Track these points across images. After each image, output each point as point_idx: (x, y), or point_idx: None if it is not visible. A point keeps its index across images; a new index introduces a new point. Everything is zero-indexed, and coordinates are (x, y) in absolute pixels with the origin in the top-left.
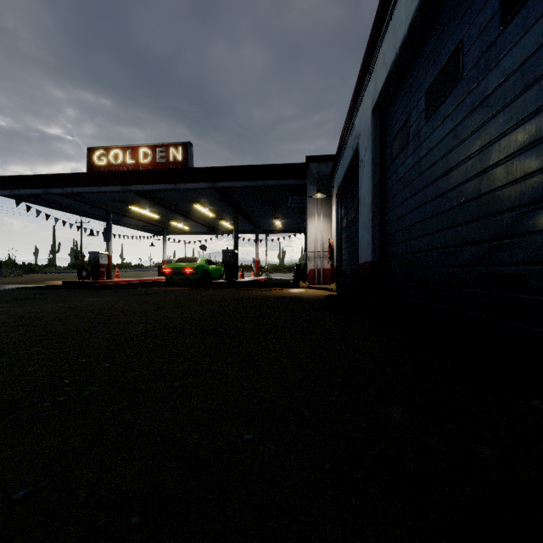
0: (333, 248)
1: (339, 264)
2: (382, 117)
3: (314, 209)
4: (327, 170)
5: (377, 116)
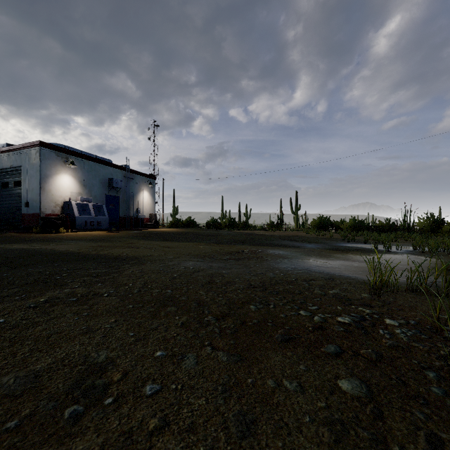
0: None
1: None
2: None
3: None
4: None
5: None
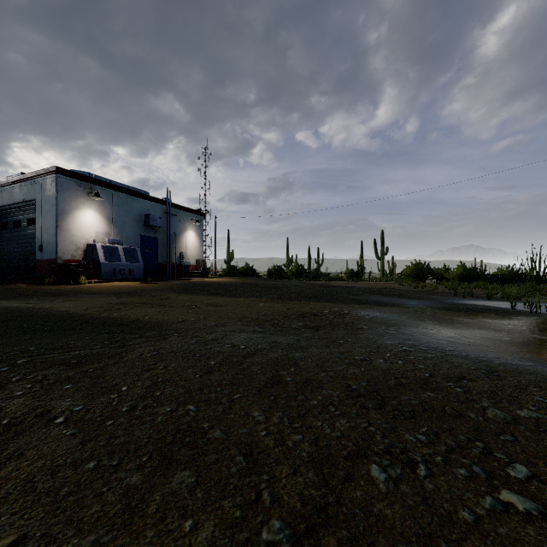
0: None
1: None
2: None
3: None
4: None
5: None
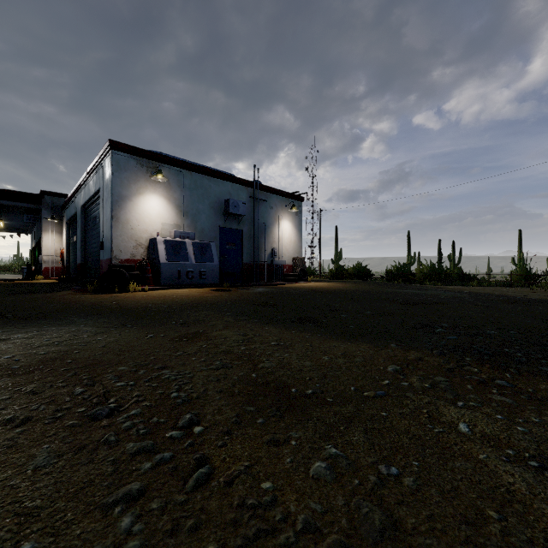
0: (64, 254)
1: (69, 264)
2: (85, 211)
3: (48, 227)
4: (60, 202)
5: (83, 209)
